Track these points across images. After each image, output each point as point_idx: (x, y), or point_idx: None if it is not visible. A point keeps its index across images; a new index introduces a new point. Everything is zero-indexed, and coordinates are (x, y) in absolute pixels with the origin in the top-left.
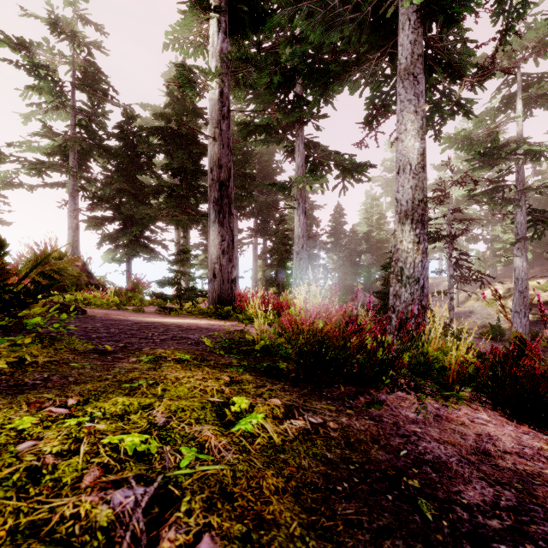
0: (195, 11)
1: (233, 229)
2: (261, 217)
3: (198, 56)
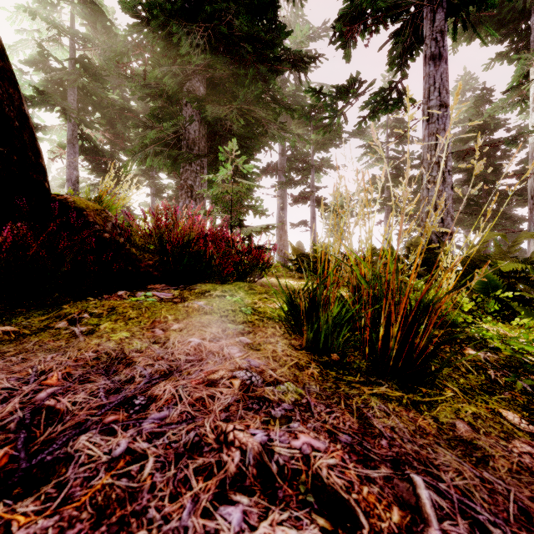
0: (517, 89)
1: None
2: None
3: (514, 109)
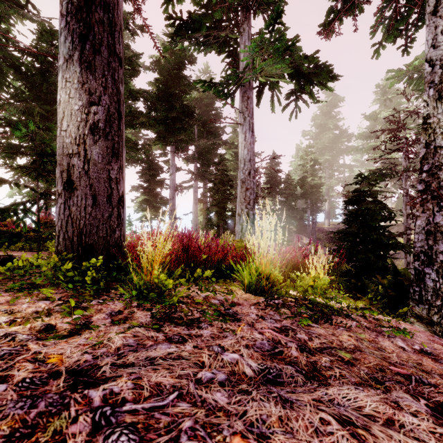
0: None
1: (120, 87)
2: (201, 162)
3: None
